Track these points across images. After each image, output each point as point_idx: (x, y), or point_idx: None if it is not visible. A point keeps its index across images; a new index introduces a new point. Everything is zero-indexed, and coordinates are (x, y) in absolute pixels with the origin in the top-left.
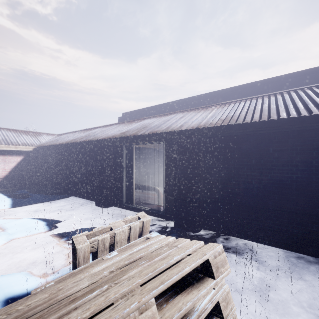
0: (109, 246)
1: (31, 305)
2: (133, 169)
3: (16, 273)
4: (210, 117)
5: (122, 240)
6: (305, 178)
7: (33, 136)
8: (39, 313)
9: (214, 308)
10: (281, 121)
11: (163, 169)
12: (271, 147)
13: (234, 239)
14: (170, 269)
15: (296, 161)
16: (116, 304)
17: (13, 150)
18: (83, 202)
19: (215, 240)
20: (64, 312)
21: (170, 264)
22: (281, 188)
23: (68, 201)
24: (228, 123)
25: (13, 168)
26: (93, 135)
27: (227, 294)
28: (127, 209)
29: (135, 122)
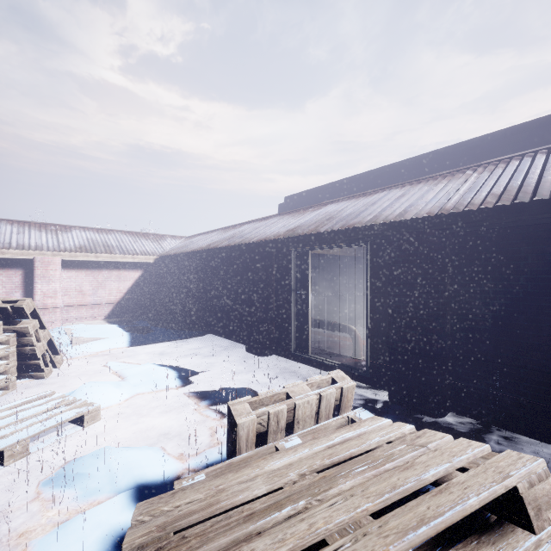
0: None
1: (181, 508)
2: (309, 293)
3: (145, 447)
4: (464, 192)
5: (307, 418)
6: None
7: (154, 240)
8: (199, 526)
9: None
10: None
11: (358, 293)
12: None
13: (526, 440)
14: (431, 495)
15: None
16: (336, 545)
17: (129, 262)
18: (226, 345)
19: (481, 438)
20: (238, 535)
21: (423, 482)
22: None
23: (204, 342)
24: (512, 201)
25: (129, 288)
26: (241, 236)
27: None
28: (298, 361)
29: (309, 210)
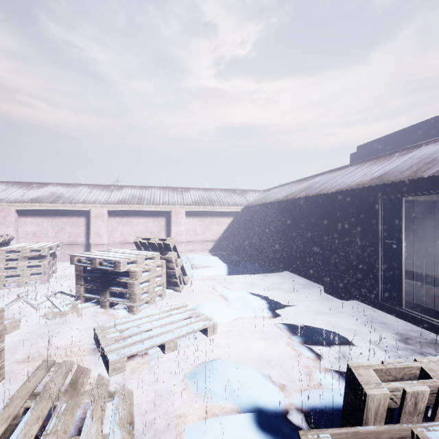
0: None
1: None
2: (402, 242)
3: (255, 370)
4: None
5: None
6: None
7: (240, 194)
8: None
9: None
10: None
11: None
12: None
13: None
14: None
15: None
16: None
17: (224, 211)
18: (303, 283)
19: None
20: None
21: None
22: None
23: (283, 277)
24: None
25: (224, 230)
26: (317, 187)
27: None
28: (386, 312)
29: (395, 155)
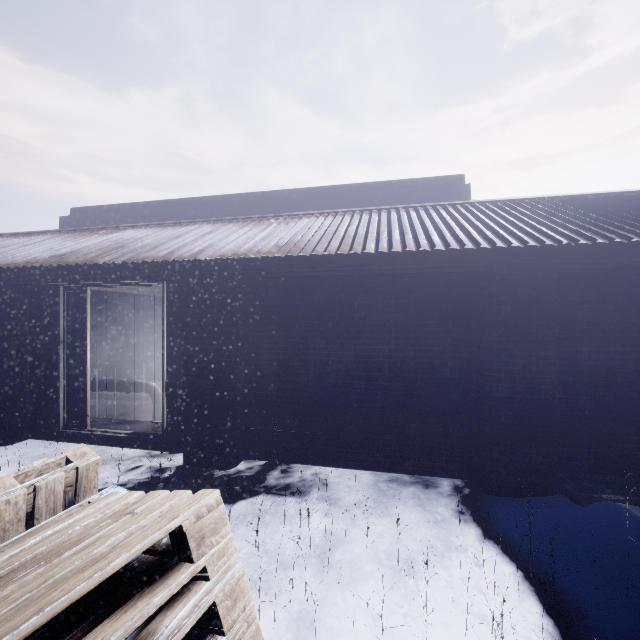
0: None
1: None
2: (88, 345)
3: None
4: (260, 239)
5: (9, 524)
6: (401, 351)
7: None
8: None
9: (209, 618)
10: (368, 257)
11: None
12: (356, 301)
13: (298, 468)
14: (81, 572)
15: (390, 324)
16: None
17: None
18: None
19: (263, 477)
20: None
21: (92, 558)
22: (370, 370)
23: None
24: (286, 254)
25: None
26: None
27: (236, 582)
28: (70, 441)
29: (99, 233)
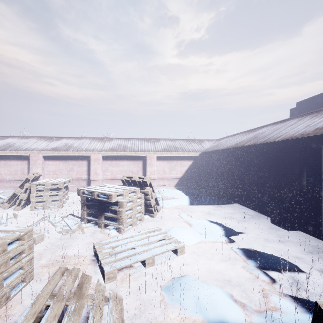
0: None
1: None
2: None
3: (218, 289)
4: None
5: None
6: None
7: (198, 143)
8: None
9: None
10: None
11: None
12: None
13: None
14: None
15: None
16: None
17: (186, 156)
18: (251, 214)
19: None
20: None
21: None
22: None
23: (234, 208)
24: None
25: (186, 170)
26: (263, 137)
27: None
28: None
29: None
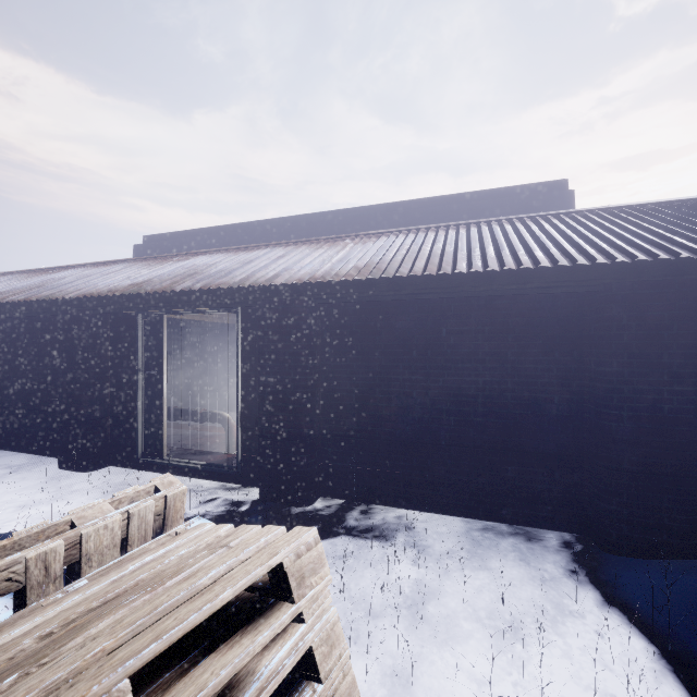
0: (70, 571)
1: None
2: (165, 373)
3: None
4: (337, 262)
5: (106, 549)
6: (497, 383)
7: None
8: None
9: (305, 663)
10: (459, 278)
11: None
12: (444, 327)
13: (380, 509)
14: (190, 602)
15: (484, 353)
16: None
17: None
18: (21, 463)
19: (342, 517)
20: None
21: (196, 589)
22: (460, 404)
23: None
24: (367, 276)
25: None
26: (53, 287)
27: (332, 627)
28: (148, 470)
29: (173, 260)
